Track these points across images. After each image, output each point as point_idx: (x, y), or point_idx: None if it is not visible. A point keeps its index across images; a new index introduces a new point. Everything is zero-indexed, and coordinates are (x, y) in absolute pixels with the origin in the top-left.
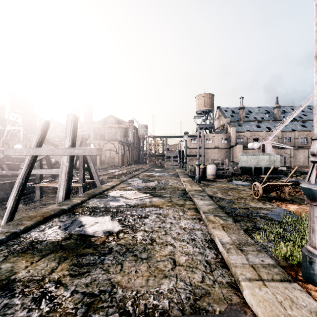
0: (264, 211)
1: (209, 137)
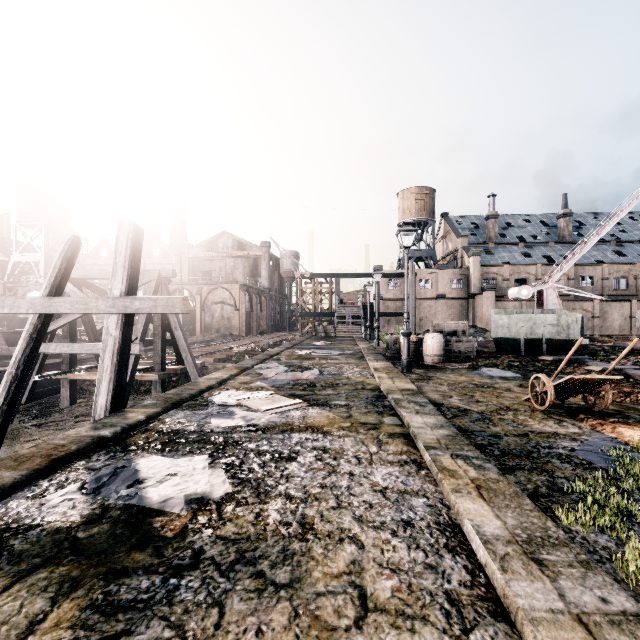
0: (565, 442)
1: (426, 277)
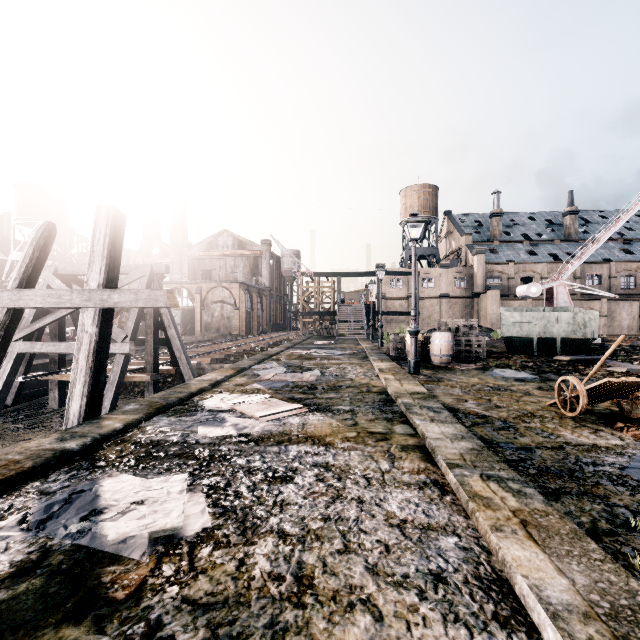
0: (609, 457)
1: (429, 276)
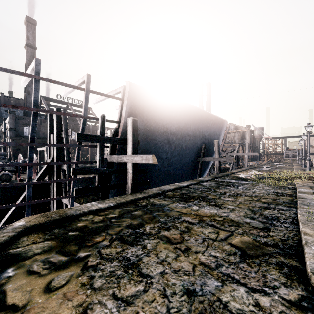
0: None
1: None
